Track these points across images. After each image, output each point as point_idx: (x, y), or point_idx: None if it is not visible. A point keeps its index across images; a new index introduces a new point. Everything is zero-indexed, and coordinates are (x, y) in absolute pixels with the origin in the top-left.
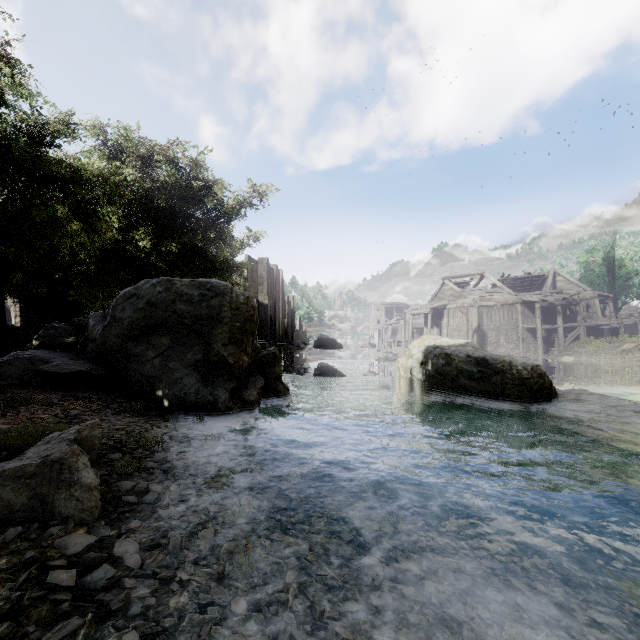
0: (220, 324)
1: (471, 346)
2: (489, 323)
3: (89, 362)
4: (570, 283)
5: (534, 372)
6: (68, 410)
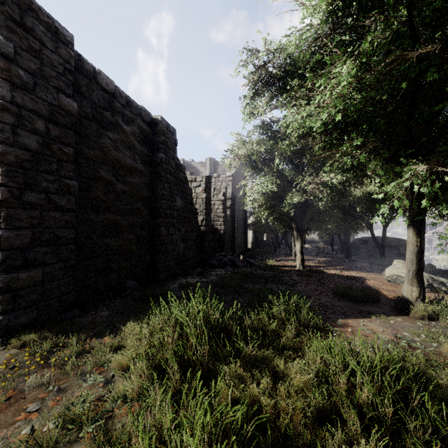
0: (402, 247)
1: None
2: None
3: None
4: None
5: None
6: None
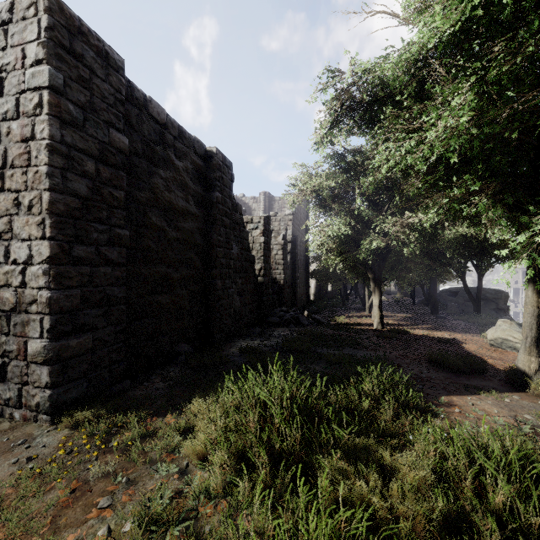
0: (501, 300)
1: None
2: None
3: None
4: None
5: None
6: None
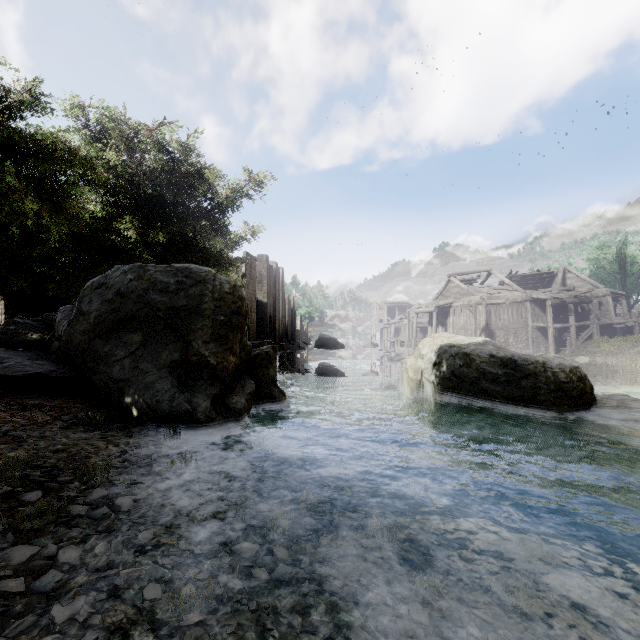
0: (200, 317)
1: (492, 345)
2: (497, 322)
3: (51, 363)
4: (581, 280)
5: (573, 375)
6: (2, 424)
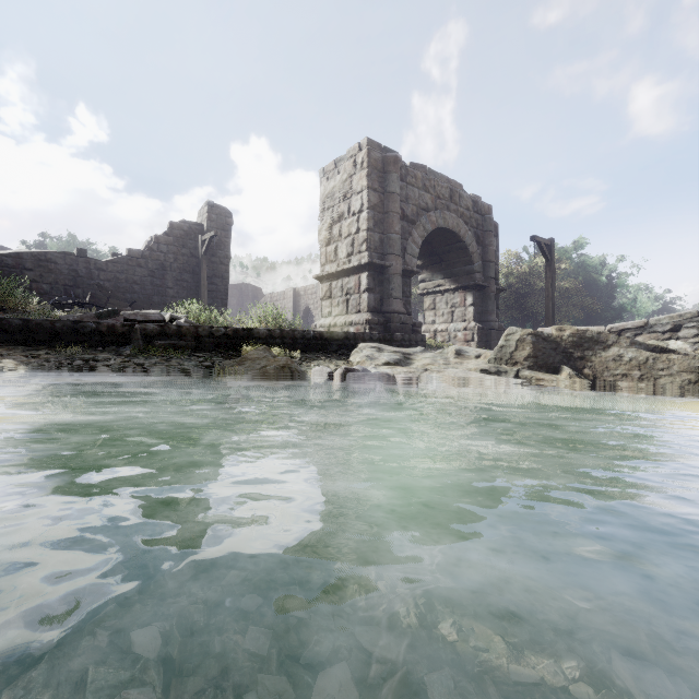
0: None
1: None
2: None
3: None
4: None
5: None
6: None
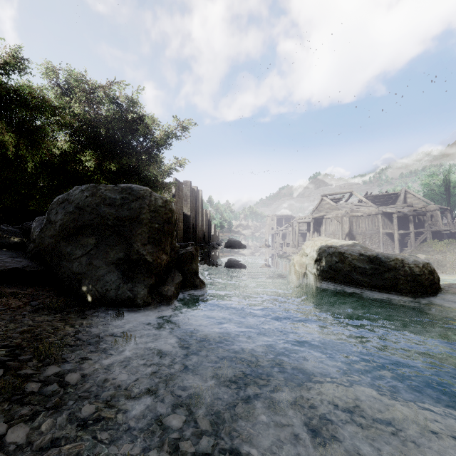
0: (140, 225)
1: (359, 246)
2: (357, 229)
3: (27, 260)
4: (417, 199)
5: (425, 269)
6: None
